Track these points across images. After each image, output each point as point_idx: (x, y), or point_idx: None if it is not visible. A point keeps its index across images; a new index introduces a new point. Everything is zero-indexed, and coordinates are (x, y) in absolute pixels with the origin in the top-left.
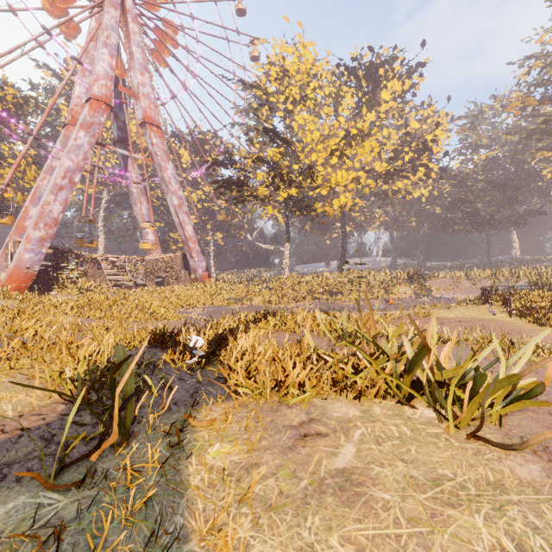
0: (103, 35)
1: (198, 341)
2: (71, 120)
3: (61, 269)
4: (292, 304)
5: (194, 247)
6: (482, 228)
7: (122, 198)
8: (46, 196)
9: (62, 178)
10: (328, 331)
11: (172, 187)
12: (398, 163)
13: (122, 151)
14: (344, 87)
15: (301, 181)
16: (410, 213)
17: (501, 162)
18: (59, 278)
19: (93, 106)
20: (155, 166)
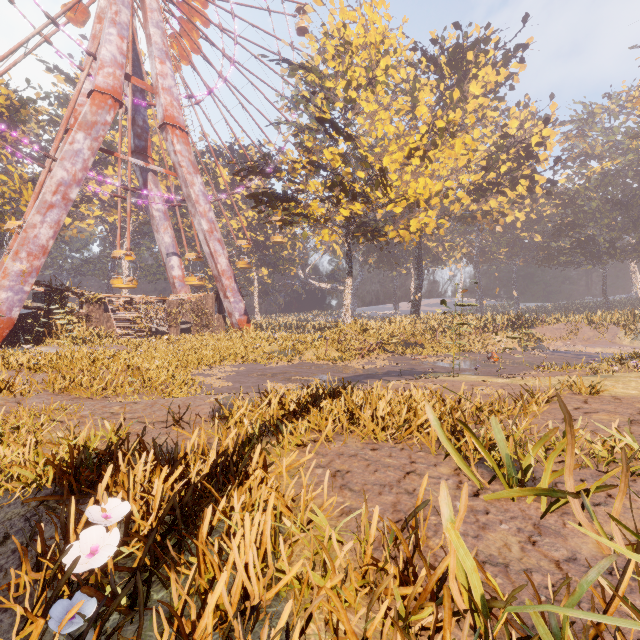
0: (110, 11)
1: (106, 538)
2: (74, 124)
3: (55, 313)
4: (357, 361)
5: (229, 284)
6: (598, 260)
7: (150, 228)
8: (30, 216)
9: (53, 194)
10: (458, 457)
11: (200, 207)
12: (492, 175)
13: (135, 161)
14: (421, 79)
15: (368, 193)
16: (501, 242)
17: (620, 176)
18: (52, 324)
19: (96, 101)
20: (179, 180)
